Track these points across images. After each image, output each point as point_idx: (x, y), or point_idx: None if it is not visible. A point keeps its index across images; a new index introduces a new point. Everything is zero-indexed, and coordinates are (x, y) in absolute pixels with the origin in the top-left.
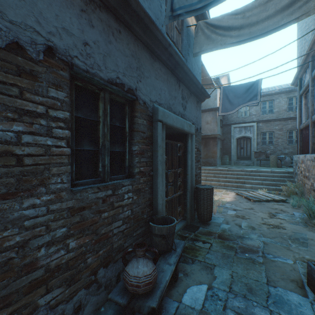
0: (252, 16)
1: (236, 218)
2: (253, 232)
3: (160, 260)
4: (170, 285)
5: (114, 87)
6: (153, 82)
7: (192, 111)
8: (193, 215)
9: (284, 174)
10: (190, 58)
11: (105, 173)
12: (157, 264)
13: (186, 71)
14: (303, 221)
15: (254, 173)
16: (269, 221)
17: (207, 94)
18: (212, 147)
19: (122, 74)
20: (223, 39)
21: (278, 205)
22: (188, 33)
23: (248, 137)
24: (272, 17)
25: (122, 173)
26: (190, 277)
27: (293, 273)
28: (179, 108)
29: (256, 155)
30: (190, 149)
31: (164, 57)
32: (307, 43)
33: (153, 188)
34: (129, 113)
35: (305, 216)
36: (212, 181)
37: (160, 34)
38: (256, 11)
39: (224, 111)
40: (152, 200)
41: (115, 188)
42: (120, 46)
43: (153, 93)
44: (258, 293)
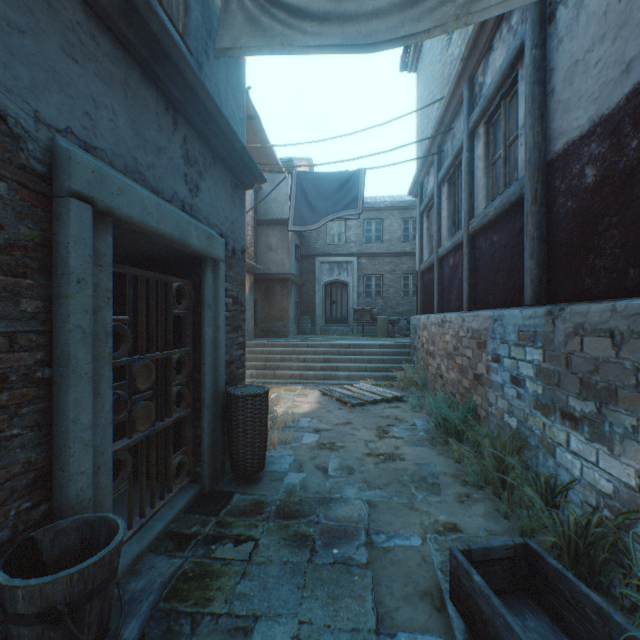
0: (347, 0)
1: (318, 452)
2: (350, 480)
3: None
4: None
5: None
6: (56, 62)
7: (219, 203)
8: (221, 465)
9: (398, 349)
10: (214, 68)
11: None
12: None
13: (195, 87)
14: (430, 435)
15: (354, 348)
16: (379, 447)
17: (259, 172)
18: (281, 299)
19: None
20: (287, 34)
21: (391, 410)
22: None
23: (345, 282)
24: (386, 17)
25: None
26: None
27: (424, 573)
28: (177, 184)
29: (357, 315)
30: (213, 299)
31: (106, 2)
32: (432, 124)
33: (53, 424)
34: None
35: (432, 425)
36: (279, 370)
37: None
38: None
39: (299, 224)
40: (47, 464)
41: None
42: None
43: (56, 99)
44: None
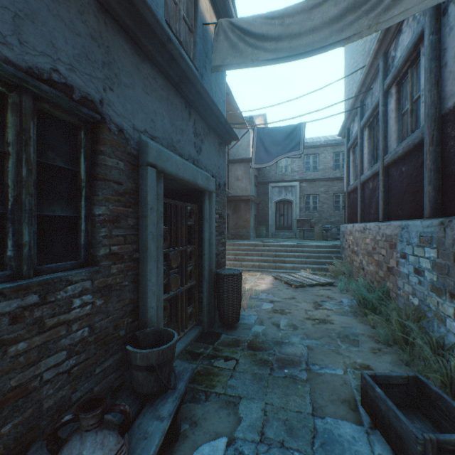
0: (293, 25)
1: (273, 314)
2: (294, 332)
3: (145, 413)
4: (164, 451)
5: (46, 88)
6: (140, 97)
7: (211, 157)
8: (213, 317)
9: (330, 249)
10: (209, 75)
11: (23, 261)
12: (138, 424)
13: (201, 92)
14: (353, 309)
15: (297, 248)
16: (315, 314)
17: (234, 133)
18: (244, 213)
19: (68, 65)
20: (255, 51)
21: (324, 291)
22: (205, 35)
23: (290, 200)
24: (319, 32)
25: (73, 257)
26: (201, 428)
27: (344, 389)
28: (190, 149)
29: (299, 224)
30: (208, 215)
31: (161, 59)
32: (356, 84)
33: (139, 282)
34: (87, 145)
35: (355, 302)
36: (244, 262)
37: (150, 13)
38: (298, 18)
39: (258, 163)
40: (137, 301)
41: (49, 290)
42: (61, 10)
43: (140, 116)
44: (301, 433)
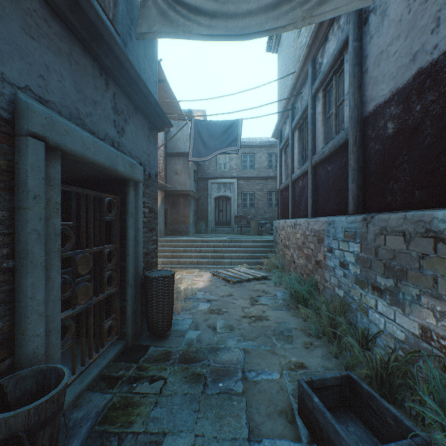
0: (229, 3)
1: (209, 316)
2: (231, 335)
3: None
4: None
5: None
6: (17, 38)
7: (139, 141)
8: (140, 327)
9: (265, 243)
10: (135, 45)
11: None
12: None
13: (121, 58)
14: (286, 303)
15: (235, 243)
16: (251, 311)
17: (167, 119)
18: (184, 208)
19: None
20: (187, 24)
21: (260, 285)
22: None
23: (228, 196)
24: (256, 15)
25: None
26: None
27: (281, 397)
28: (108, 128)
29: (237, 220)
30: (134, 209)
31: None
32: (288, 89)
33: (15, 301)
34: None
35: (288, 295)
36: (182, 258)
37: None
38: None
39: (196, 156)
40: (11, 330)
41: None
42: None
43: (17, 65)
44: None
